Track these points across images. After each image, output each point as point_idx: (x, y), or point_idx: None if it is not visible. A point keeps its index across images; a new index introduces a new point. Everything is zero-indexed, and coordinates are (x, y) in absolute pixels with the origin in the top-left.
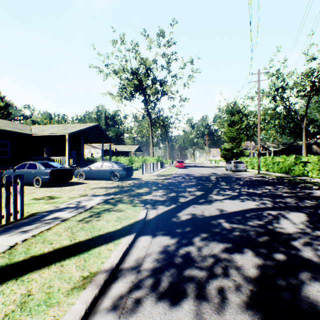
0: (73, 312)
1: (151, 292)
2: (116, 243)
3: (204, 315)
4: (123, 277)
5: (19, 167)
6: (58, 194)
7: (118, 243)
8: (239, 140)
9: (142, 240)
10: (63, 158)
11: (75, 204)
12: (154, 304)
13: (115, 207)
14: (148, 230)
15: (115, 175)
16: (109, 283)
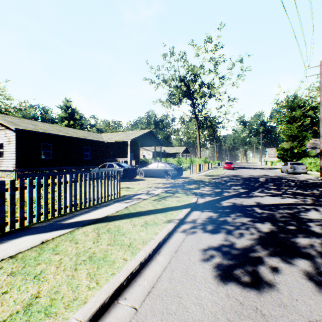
0: (168, 227)
1: (202, 229)
2: (180, 211)
3: (229, 238)
4: (187, 224)
5: (102, 166)
6: (131, 186)
7: (181, 211)
8: (302, 139)
9: (195, 212)
10: (126, 160)
11: (146, 192)
12: (204, 232)
13: (174, 195)
14: (199, 208)
15: (168, 174)
16: (180, 225)
